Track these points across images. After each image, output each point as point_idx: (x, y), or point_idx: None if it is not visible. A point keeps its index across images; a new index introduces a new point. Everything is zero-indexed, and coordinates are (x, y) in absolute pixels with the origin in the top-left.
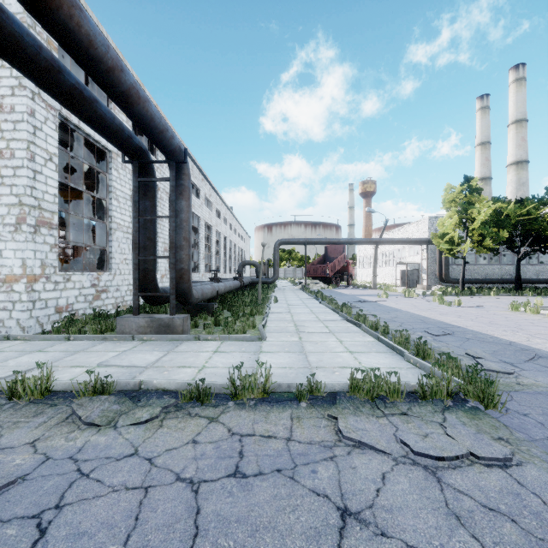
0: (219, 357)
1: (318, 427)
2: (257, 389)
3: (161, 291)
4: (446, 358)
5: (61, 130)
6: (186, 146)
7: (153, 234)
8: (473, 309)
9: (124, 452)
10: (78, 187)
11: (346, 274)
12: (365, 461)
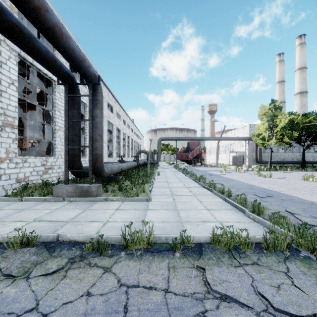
0: (119, 213)
1: (189, 277)
2: (143, 241)
3: (84, 168)
4: (279, 216)
5: (21, 66)
6: (104, 81)
7: (78, 131)
8: (279, 179)
9: (26, 306)
10: (32, 102)
11: (200, 158)
12: (232, 316)
